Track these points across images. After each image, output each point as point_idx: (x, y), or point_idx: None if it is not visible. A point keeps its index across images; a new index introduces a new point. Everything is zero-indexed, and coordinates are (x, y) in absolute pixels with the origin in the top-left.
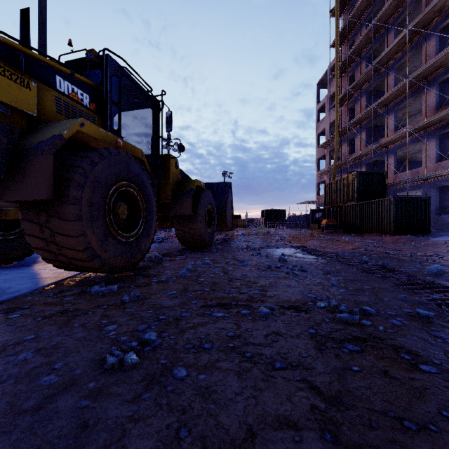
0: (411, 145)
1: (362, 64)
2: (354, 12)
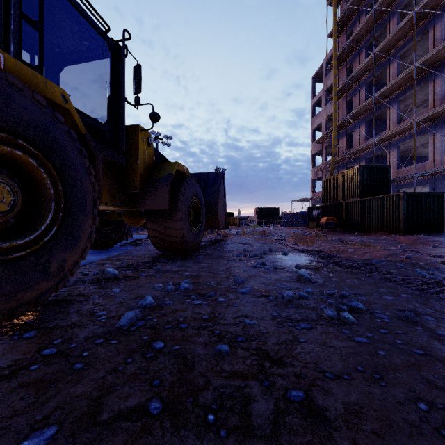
0: (416, 138)
1: (361, 54)
2: None
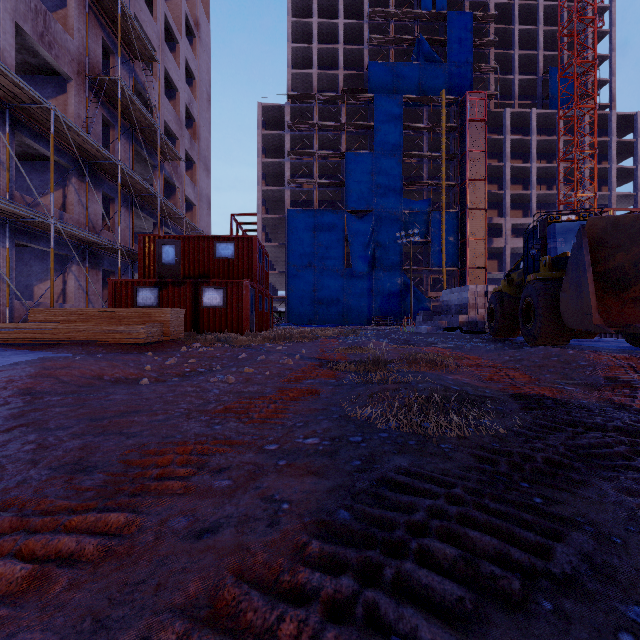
0: None
1: None
2: None
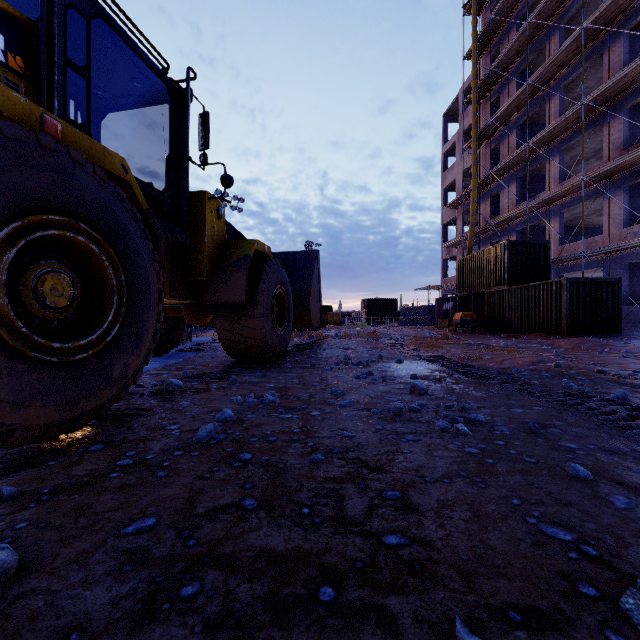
0: (585, 202)
1: (511, 83)
2: (500, 7)
